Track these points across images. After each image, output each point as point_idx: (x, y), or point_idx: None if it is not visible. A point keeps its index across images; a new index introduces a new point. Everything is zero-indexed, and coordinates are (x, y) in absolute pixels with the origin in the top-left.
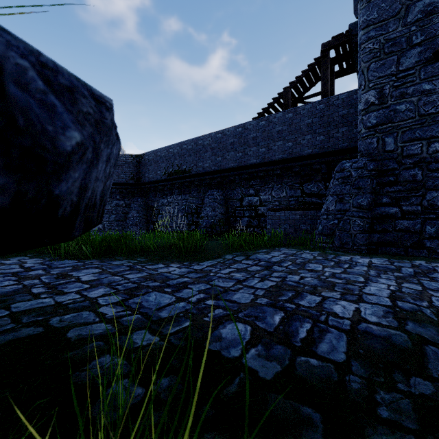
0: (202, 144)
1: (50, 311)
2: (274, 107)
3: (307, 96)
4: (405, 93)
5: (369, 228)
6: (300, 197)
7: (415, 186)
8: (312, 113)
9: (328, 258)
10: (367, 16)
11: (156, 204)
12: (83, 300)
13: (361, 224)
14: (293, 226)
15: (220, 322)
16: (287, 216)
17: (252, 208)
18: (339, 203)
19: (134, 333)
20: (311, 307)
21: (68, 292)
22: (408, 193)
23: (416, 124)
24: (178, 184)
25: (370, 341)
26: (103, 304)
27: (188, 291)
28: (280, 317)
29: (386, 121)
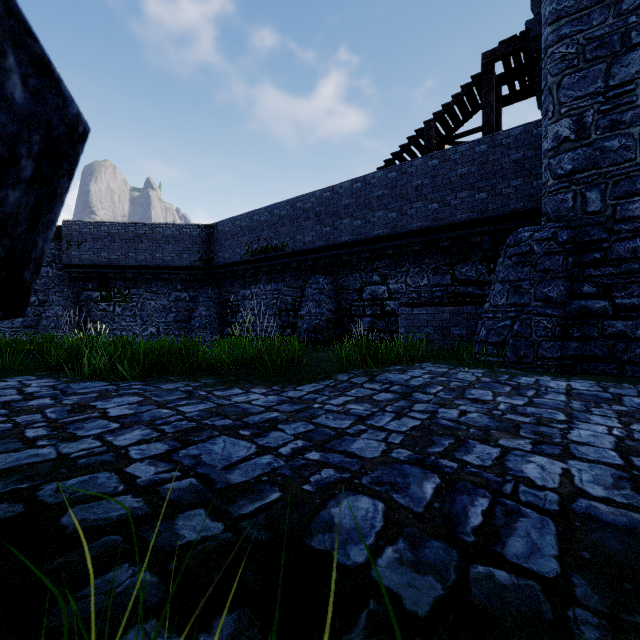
0: (301, 208)
1: (44, 472)
2: (409, 151)
3: (460, 134)
4: (618, 122)
5: (561, 333)
6: (449, 285)
7: (635, 267)
8: (468, 158)
9: (501, 381)
10: (557, 3)
11: (234, 298)
12: (104, 450)
13: (548, 327)
14: (439, 330)
15: (330, 494)
16: (431, 314)
17: (377, 303)
18: (513, 294)
19: (181, 516)
20: (484, 467)
21: (83, 436)
22: (624, 278)
23: (636, 170)
24: (266, 267)
25: (600, 536)
26: (137, 458)
27: (277, 434)
28: (434, 485)
29: (588, 166)
